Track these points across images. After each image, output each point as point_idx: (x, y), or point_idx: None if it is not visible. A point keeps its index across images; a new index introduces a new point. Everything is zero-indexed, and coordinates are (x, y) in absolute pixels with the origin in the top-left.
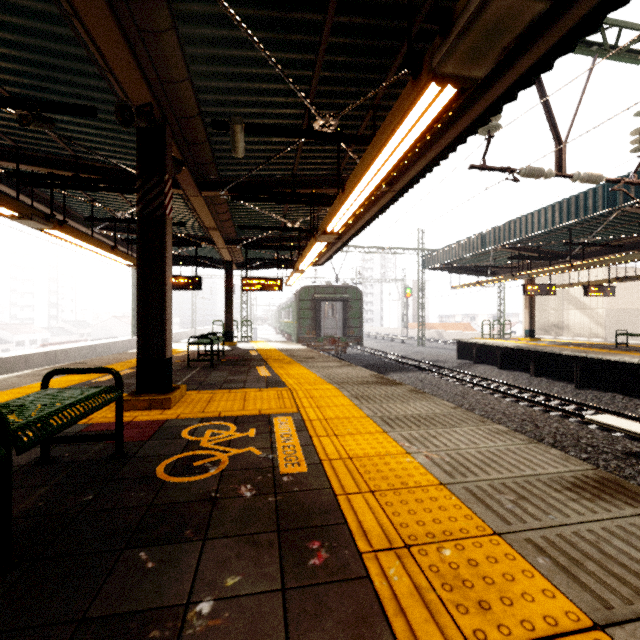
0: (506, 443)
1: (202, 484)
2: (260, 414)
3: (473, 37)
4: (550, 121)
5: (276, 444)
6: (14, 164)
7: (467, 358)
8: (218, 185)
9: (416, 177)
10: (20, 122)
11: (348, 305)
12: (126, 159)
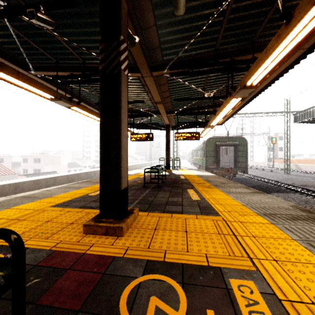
0: None
1: None
2: (209, 265)
3: None
4: None
5: None
6: (56, 72)
7: None
8: (162, 66)
9: None
10: (29, 18)
11: (237, 148)
12: None
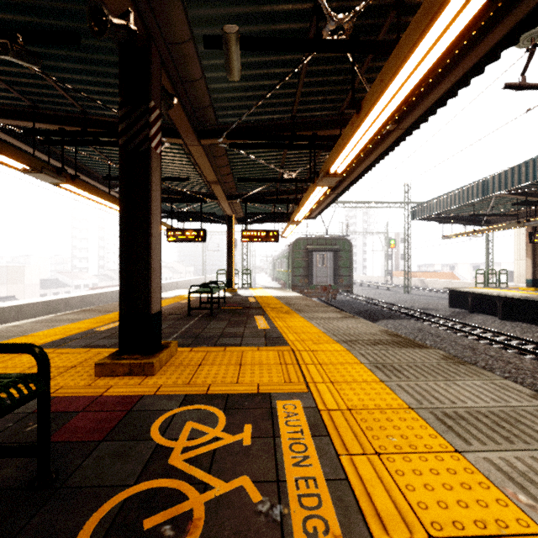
0: None
1: None
2: (259, 392)
3: None
4: None
5: (284, 471)
6: (32, 123)
7: (460, 307)
8: (216, 132)
9: (432, 107)
10: None
11: (338, 255)
12: None
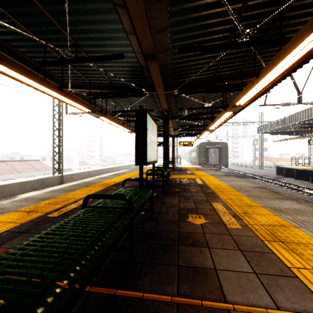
0: (248, 184)
1: (185, 183)
2: (191, 178)
3: (232, 109)
4: (294, 84)
5: (196, 181)
6: (126, 117)
7: (282, 174)
8: (175, 117)
9: (240, 109)
10: None
11: (221, 150)
12: (152, 113)
